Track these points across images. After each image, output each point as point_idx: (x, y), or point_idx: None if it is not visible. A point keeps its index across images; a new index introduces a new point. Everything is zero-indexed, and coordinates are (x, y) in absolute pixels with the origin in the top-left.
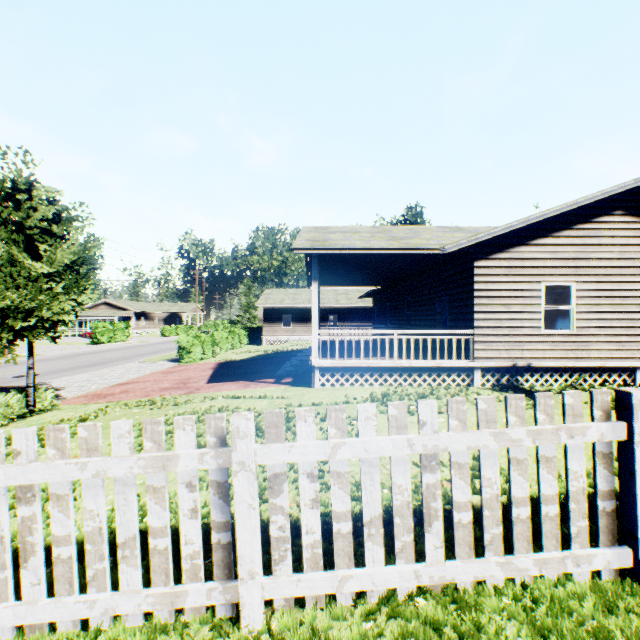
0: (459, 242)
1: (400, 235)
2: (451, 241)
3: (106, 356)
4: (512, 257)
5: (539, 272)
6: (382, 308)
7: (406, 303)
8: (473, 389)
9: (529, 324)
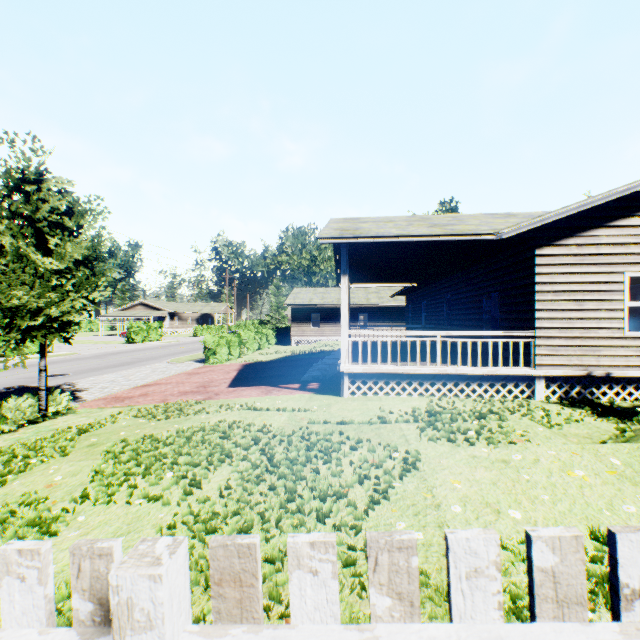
0: (519, 225)
1: (442, 222)
2: (506, 226)
3: (137, 355)
4: (585, 242)
5: (621, 260)
6: (417, 307)
7: (445, 301)
8: (535, 403)
9: (607, 324)
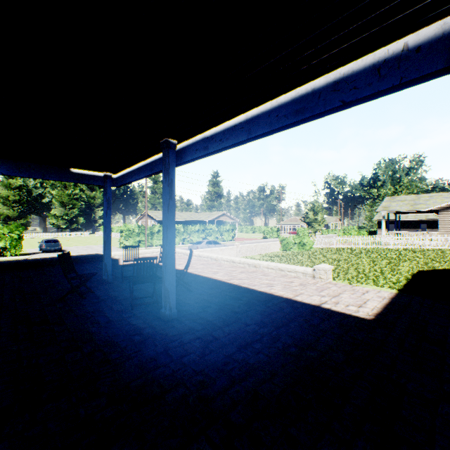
0: (428, 208)
1: (419, 202)
2: (433, 205)
3: None
4: None
5: None
6: None
7: None
8: None
9: None
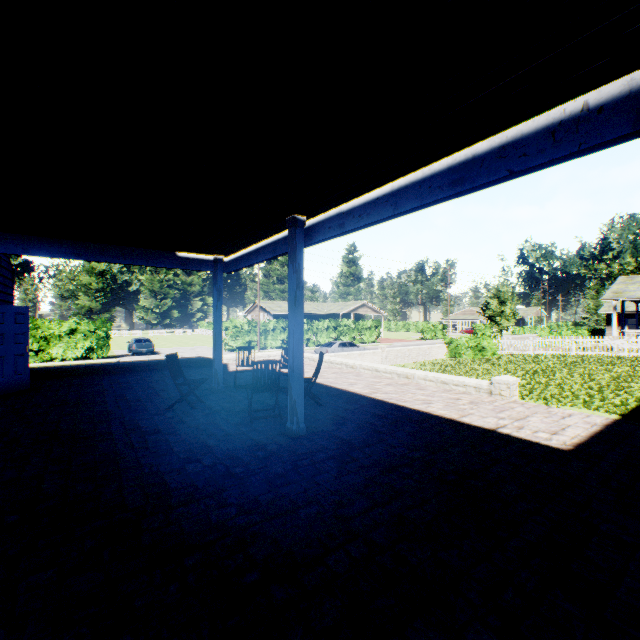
0: None
1: None
2: None
3: None
4: None
5: None
6: None
7: None
8: None
9: None
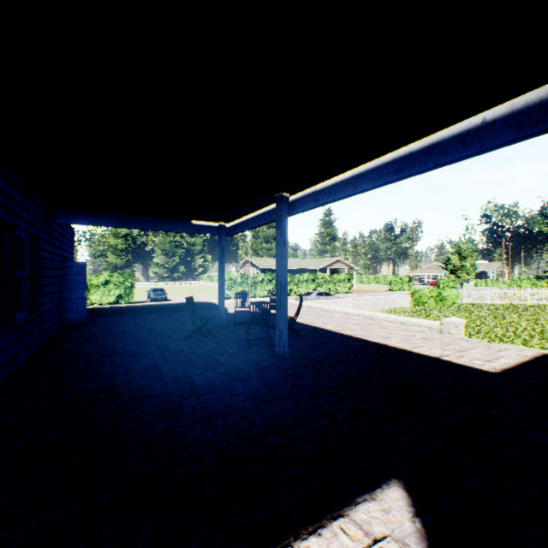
0: None
1: None
2: None
3: None
4: None
5: None
6: None
7: None
8: None
9: None
